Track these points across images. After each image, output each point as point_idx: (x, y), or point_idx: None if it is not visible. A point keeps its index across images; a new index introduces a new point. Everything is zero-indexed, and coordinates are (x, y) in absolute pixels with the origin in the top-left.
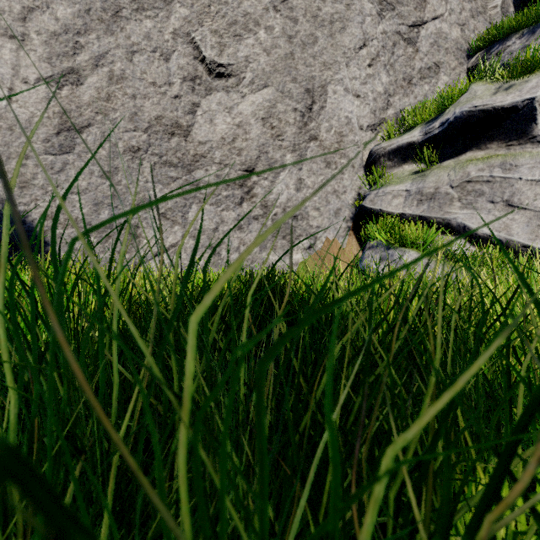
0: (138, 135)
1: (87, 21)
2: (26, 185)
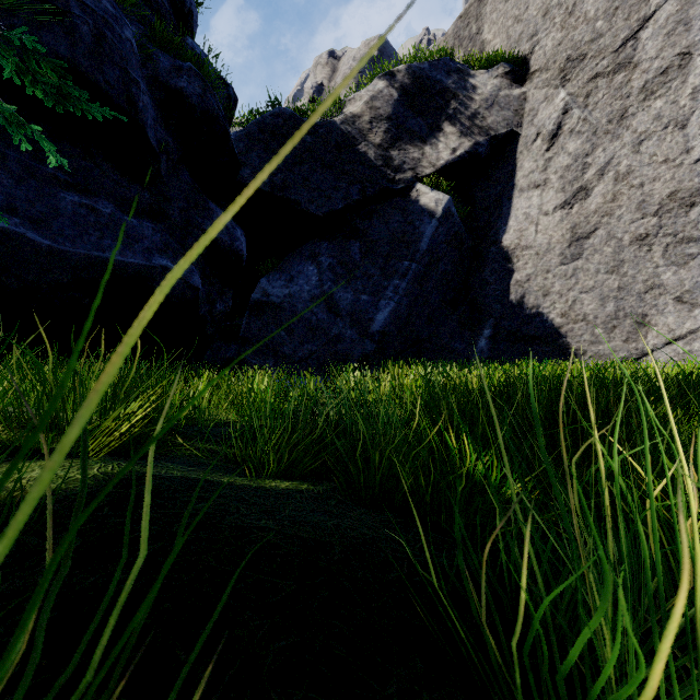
0: (646, 221)
1: (593, 141)
2: (547, 293)
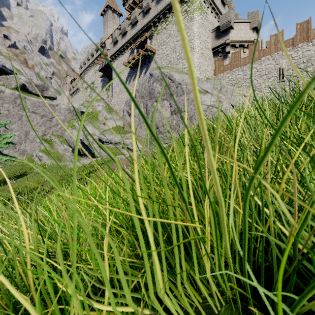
0: None
1: None
2: None
